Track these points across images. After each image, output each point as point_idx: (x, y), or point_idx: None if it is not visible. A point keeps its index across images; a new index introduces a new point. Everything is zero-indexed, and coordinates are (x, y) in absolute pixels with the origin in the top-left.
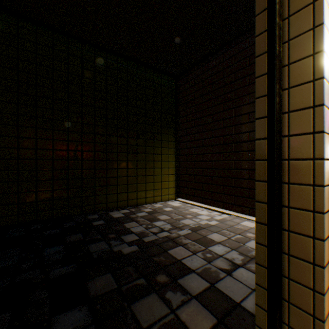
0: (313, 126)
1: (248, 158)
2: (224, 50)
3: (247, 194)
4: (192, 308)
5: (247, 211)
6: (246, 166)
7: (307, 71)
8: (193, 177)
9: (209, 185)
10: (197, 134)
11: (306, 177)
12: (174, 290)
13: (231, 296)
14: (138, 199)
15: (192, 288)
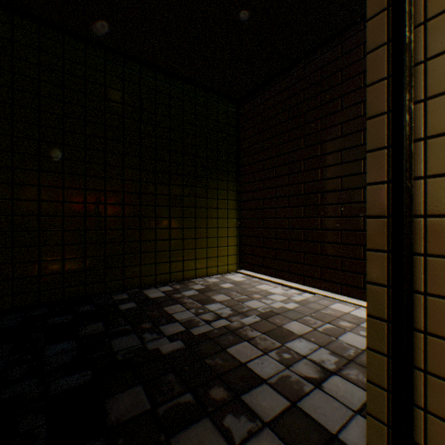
0: None
1: (339, 213)
2: (305, 62)
3: (339, 264)
4: (264, 444)
5: (339, 288)
6: (337, 225)
7: None
8: (262, 241)
9: (284, 251)
10: (267, 180)
11: None
12: (237, 413)
13: (323, 423)
14: (184, 271)
15: (263, 410)
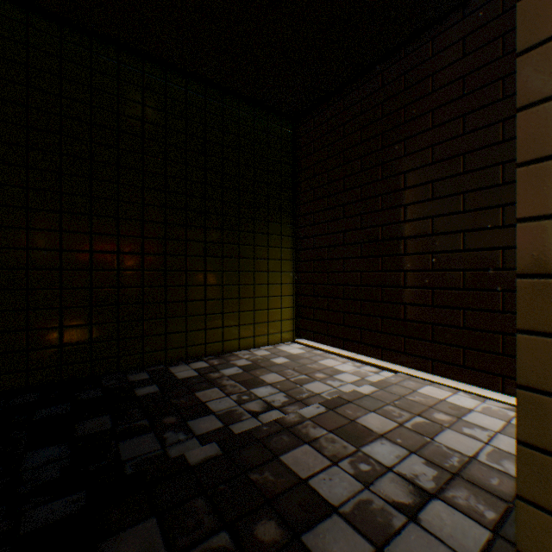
0: None
1: (430, 266)
2: (384, 66)
3: (429, 333)
4: None
5: (429, 365)
6: (427, 281)
7: None
8: (326, 301)
9: (356, 316)
10: (333, 222)
11: None
12: None
13: None
14: (224, 341)
15: None
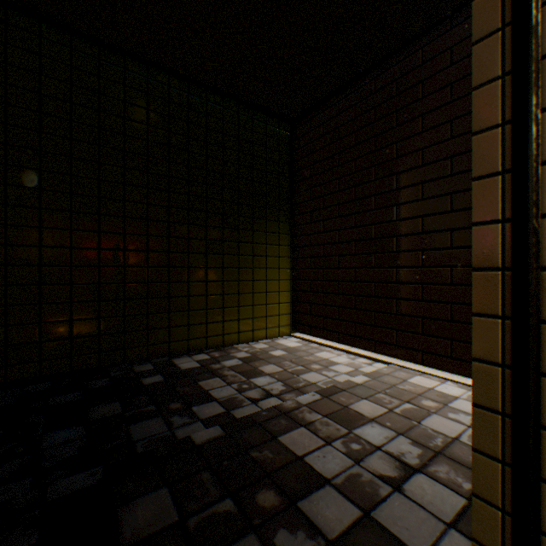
0: None
1: (420, 262)
2: (377, 72)
3: (419, 326)
4: None
5: (419, 357)
6: (417, 277)
7: None
8: (322, 296)
9: (350, 310)
10: (328, 221)
11: None
12: (292, 527)
13: (406, 540)
14: (224, 334)
15: (326, 522)
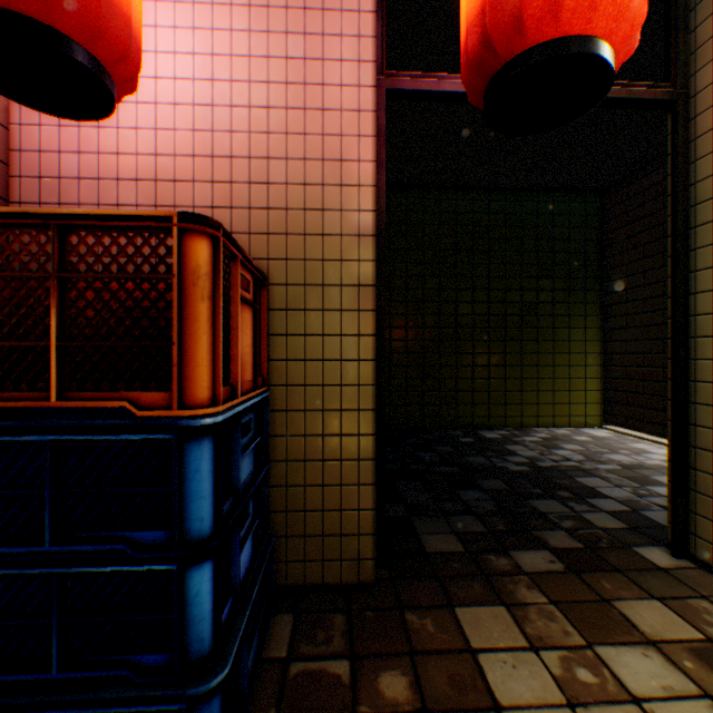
0: (711, 330)
1: None
2: None
3: None
4: (598, 515)
5: None
6: None
7: (707, 281)
8: (640, 385)
9: None
10: (648, 300)
11: (706, 375)
12: (578, 503)
13: (658, 521)
14: (522, 417)
15: (602, 506)
